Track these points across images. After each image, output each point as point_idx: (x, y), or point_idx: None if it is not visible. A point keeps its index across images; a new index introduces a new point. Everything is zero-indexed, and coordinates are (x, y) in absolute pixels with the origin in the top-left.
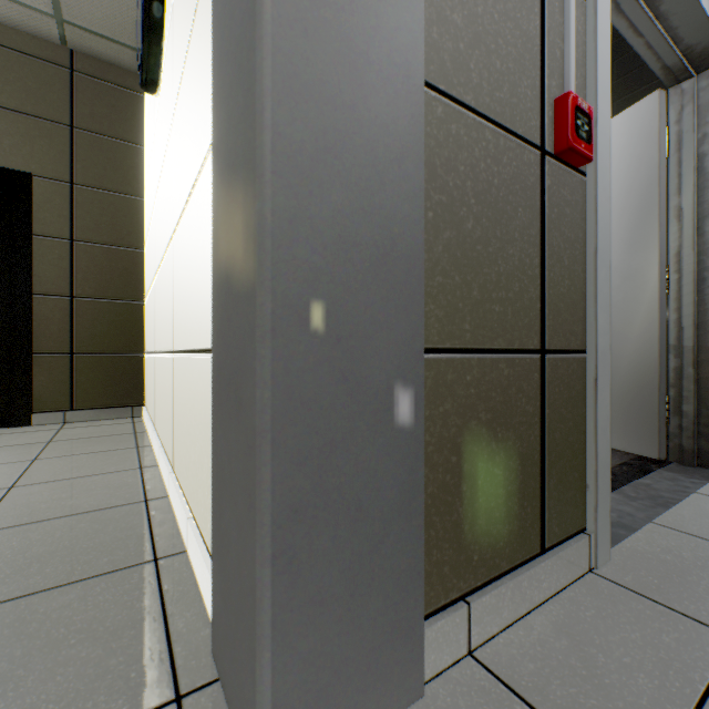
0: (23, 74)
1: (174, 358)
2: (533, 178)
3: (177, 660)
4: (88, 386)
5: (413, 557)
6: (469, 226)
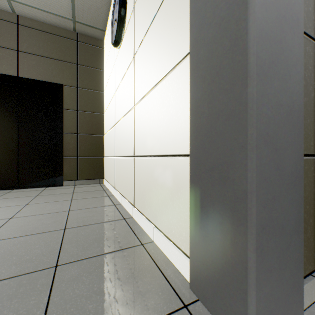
0: (60, 45)
1: (135, 158)
2: None
3: (175, 289)
4: (83, 170)
5: (299, 253)
6: (312, 95)
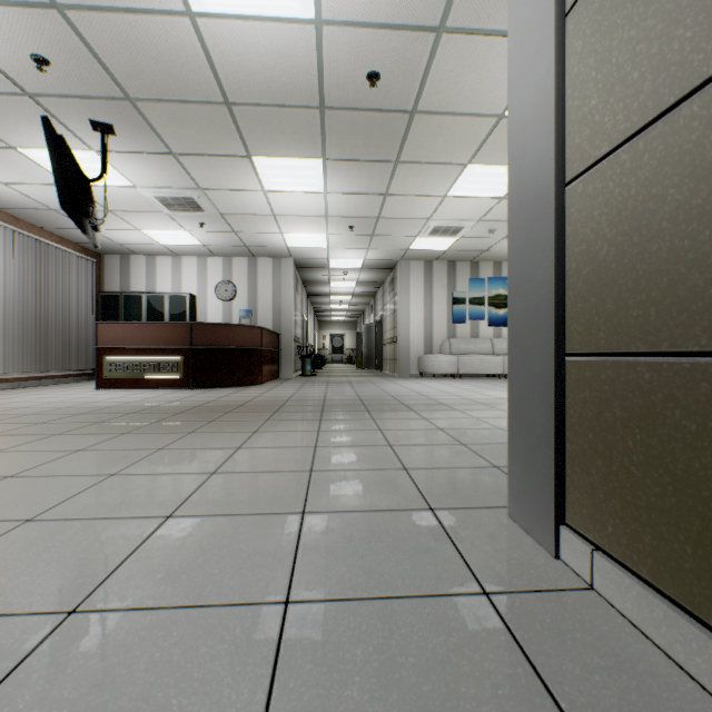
0: None
1: None
2: (698, 131)
3: None
4: None
5: (549, 472)
6: (603, 253)
